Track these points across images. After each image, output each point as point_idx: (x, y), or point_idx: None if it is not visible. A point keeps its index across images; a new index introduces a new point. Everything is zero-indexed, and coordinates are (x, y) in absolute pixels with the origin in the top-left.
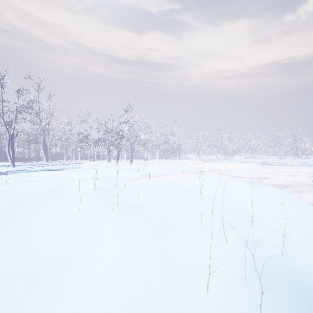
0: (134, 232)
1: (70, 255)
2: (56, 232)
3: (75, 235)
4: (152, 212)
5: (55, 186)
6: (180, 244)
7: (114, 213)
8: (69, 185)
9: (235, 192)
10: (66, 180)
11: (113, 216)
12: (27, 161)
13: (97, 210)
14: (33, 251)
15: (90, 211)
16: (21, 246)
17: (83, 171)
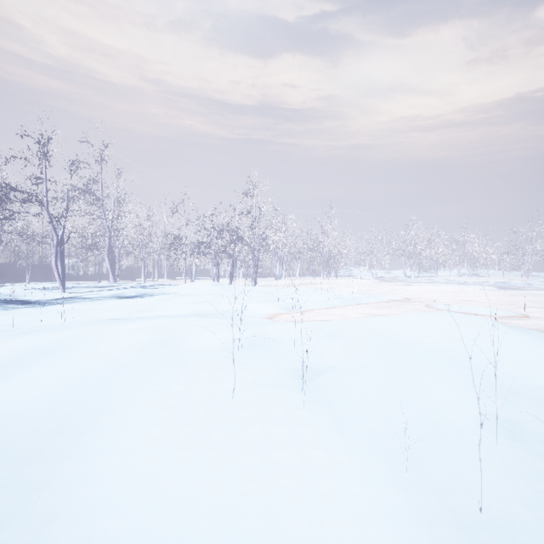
0: (371, 463)
1: (269, 542)
2: (209, 463)
3: (252, 472)
4: (377, 406)
5: (158, 335)
6: (493, 503)
7: (306, 409)
8: (181, 334)
9: (511, 355)
10: (169, 323)
11: (309, 417)
12: (82, 281)
13: (270, 402)
14: (182, 527)
15: (258, 403)
16: (150, 508)
17: (179, 301)
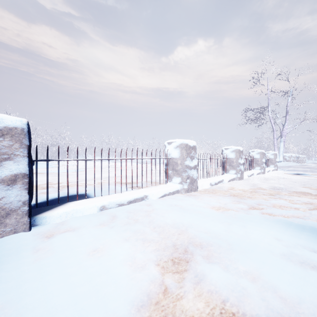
0: None
1: None
2: None
3: None
4: None
5: None
6: None
7: None
8: None
9: None
10: None
11: None
12: None
13: None
14: None
15: None
16: None
17: None
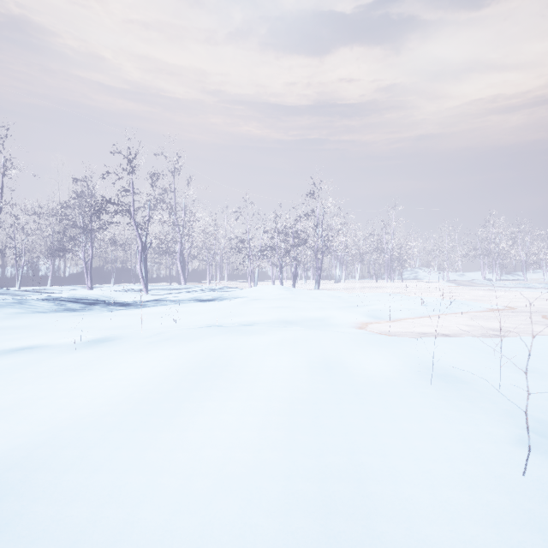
0: None
1: None
2: None
3: None
4: None
5: (307, 356)
6: None
7: None
8: (330, 354)
9: None
10: (296, 337)
11: None
12: (155, 282)
13: None
14: None
15: None
16: None
17: (257, 305)
